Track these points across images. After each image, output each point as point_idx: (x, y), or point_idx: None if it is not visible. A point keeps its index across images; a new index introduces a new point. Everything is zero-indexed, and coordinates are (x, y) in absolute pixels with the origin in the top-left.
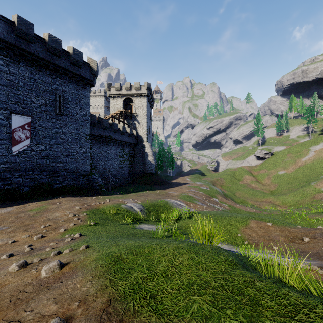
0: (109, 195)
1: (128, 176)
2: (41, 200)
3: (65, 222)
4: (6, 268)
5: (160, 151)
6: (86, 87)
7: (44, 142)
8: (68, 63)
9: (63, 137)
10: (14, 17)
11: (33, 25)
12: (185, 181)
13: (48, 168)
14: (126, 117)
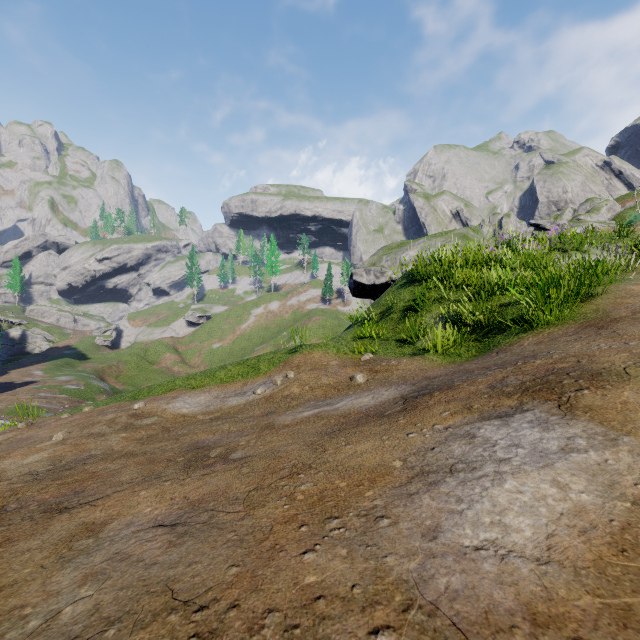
0: None
1: None
2: None
3: None
4: None
5: None
6: None
7: None
8: None
9: None
10: None
11: None
12: (31, 377)
13: None
14: None
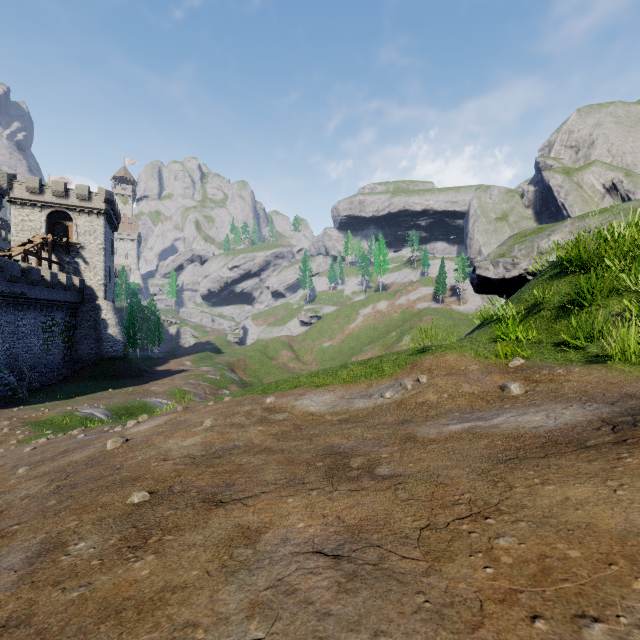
0: (38, 404)
1: (64, 367)
2: None
3: (7, 436)
4: (32, 444)
5: (133, 312)
6: None
7: None
8: None
9: None
10: None
11: None
12: (183, 367)
13: None
14: (56, 249)
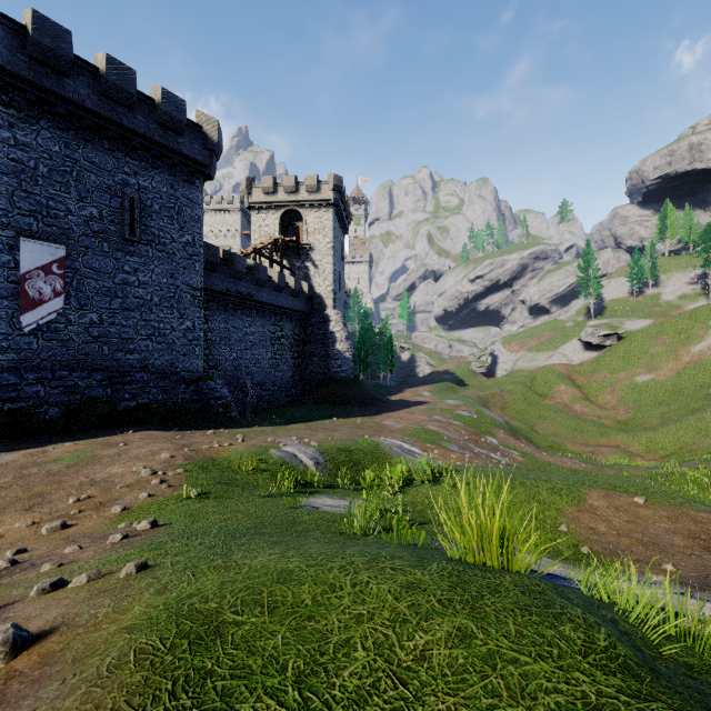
0: (245, 427)
1: (292, 386)
2: (85, 437)
3: (130, 489)
4: None
5: (364, 331)
6: (194, 180)
7: (96, 303)
8: (152, 125)
9: (140, 294)
10: (27, 15)
11: (69, 35)
12: (421, 397)
13: (105, 364)
14: (288, 254)
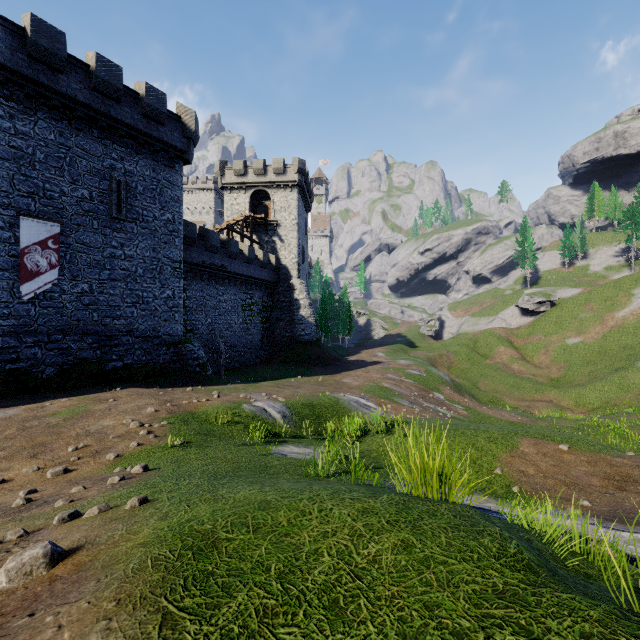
0: (219, 385)
1: (261, 348)
2: (78, 394)
3: (121, 439)
4: None
5: (325, 298)
6: (174, 165)
7: (87, 275)
8: (136, 116)
9: (126, 266)
10: (26, 18)
11: (63, 36)
12: (376, 358)
13: (95, 328)
14: (257, 230)
